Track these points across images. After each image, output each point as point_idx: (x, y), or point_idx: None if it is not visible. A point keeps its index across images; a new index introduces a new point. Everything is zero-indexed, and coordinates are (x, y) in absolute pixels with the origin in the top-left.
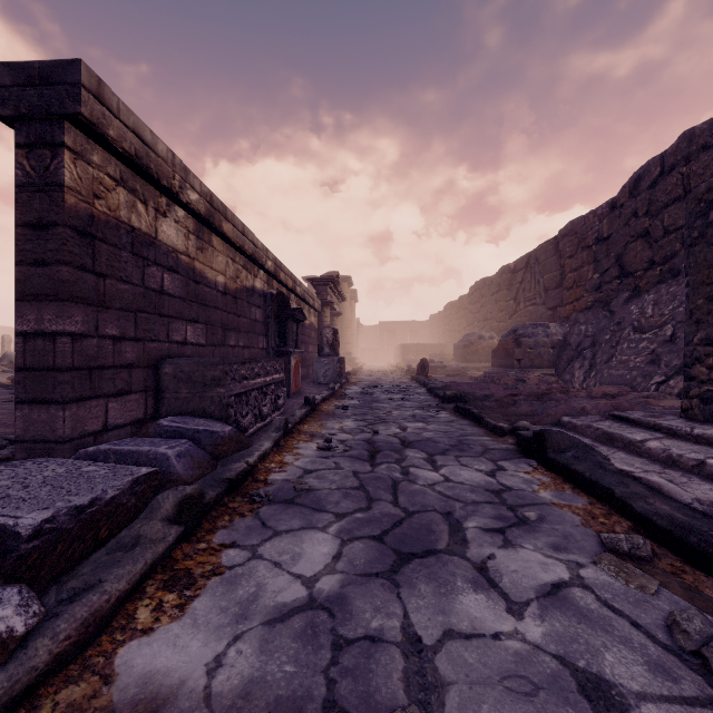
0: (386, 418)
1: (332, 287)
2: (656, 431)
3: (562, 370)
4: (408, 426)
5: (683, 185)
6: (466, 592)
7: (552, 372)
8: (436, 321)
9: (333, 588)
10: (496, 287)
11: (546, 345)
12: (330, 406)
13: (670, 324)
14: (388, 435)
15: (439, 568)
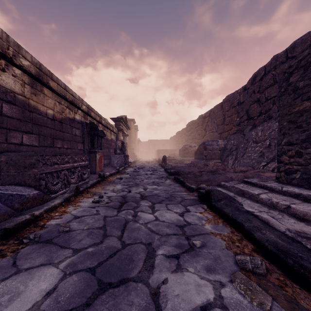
0: (139, 183)
1: (123, 122)
2: (264, 189)
3: (223, 160)
4: (148, 187)
5: (273, 79)
6: None
7: (219, 161)
8: (172, 139)
9: None
10: (197, 124)
11: (217, 149)
12: (113, 177)
13: (268, 139)
14: (135, 192)
15: (123, 298)
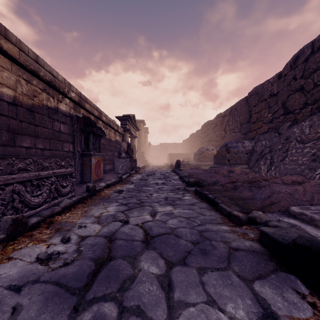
0: (145, 201)
1: (130, 122)
2: None
3: (252, 165)
4: (158, 210)
5: None
6: None
7: (246, 167)
8: (185, 143)
9: None
10: (214, 125)
11: (243, 152)
12: (110, 190)
13: None
14: (136, 224)
15: None
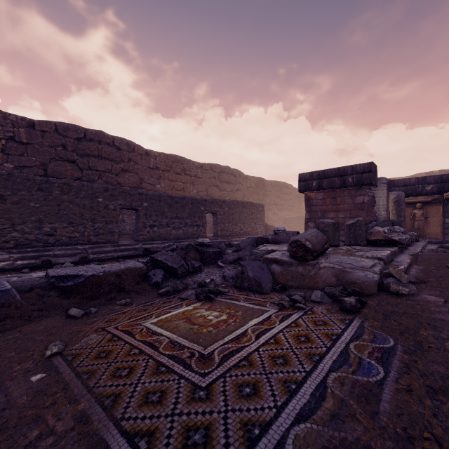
0: None
1: None
2: None
3: None
4: None
5: None
6: None
7: None
8: None
9: None
10: None
11: None
12: None
13: None
14: None
15: None
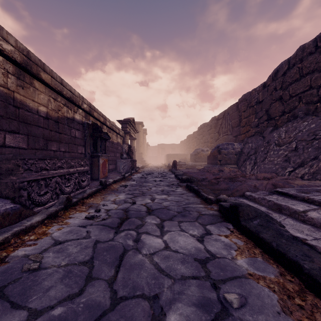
0: (146, 192)
1: (130, 125)
2: (310, 203)
3: (240, 165)
4: (156, 197)
5: (299, 73)
6: None
7: (235, 166)
8: (183, 143)
9: None
10: (209, 127)
11: (233, 153)
12: (117, 185)
13: (294, 141)
14: (141, 204)
15: None
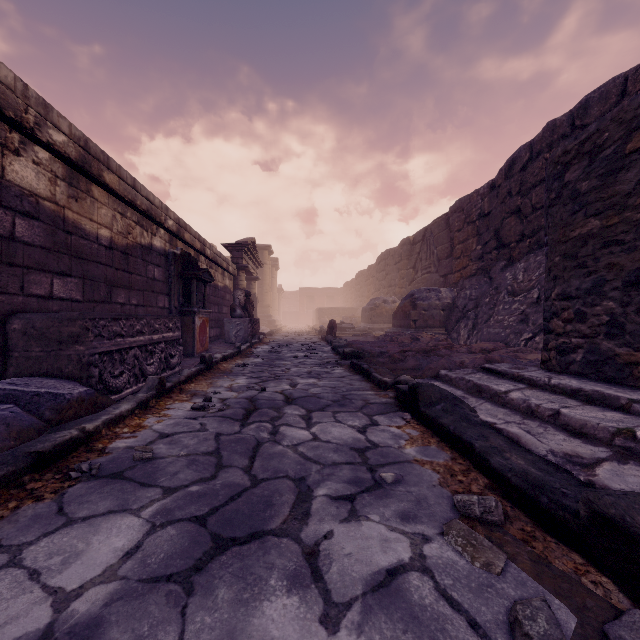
0: (281, 375)
1: (247, 253)
2: (519, 382)
3: (450, 329)
4: (299, 382)
5: None
6: (277, 594)
7: (442, 331)
8: (349, 288)
9: (93, 608)
10: (398, 257)
11: (438, 308)
12: (230, 364)
13: (536, 288)
14: (275, 391)
15: (257, 559)
